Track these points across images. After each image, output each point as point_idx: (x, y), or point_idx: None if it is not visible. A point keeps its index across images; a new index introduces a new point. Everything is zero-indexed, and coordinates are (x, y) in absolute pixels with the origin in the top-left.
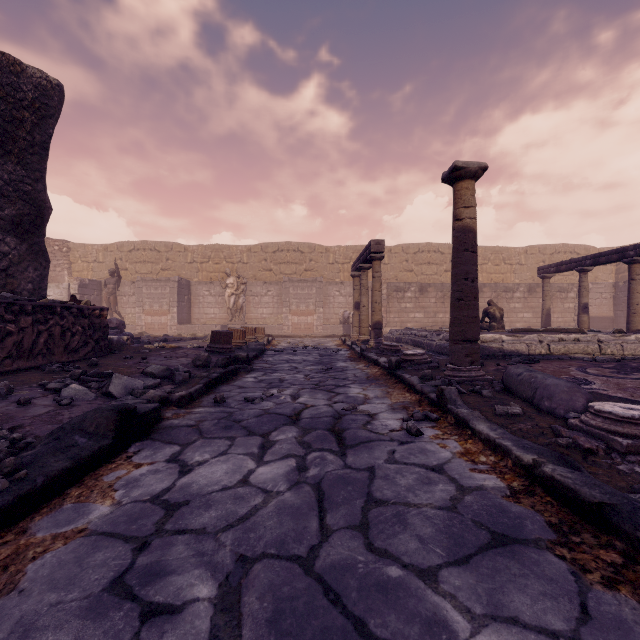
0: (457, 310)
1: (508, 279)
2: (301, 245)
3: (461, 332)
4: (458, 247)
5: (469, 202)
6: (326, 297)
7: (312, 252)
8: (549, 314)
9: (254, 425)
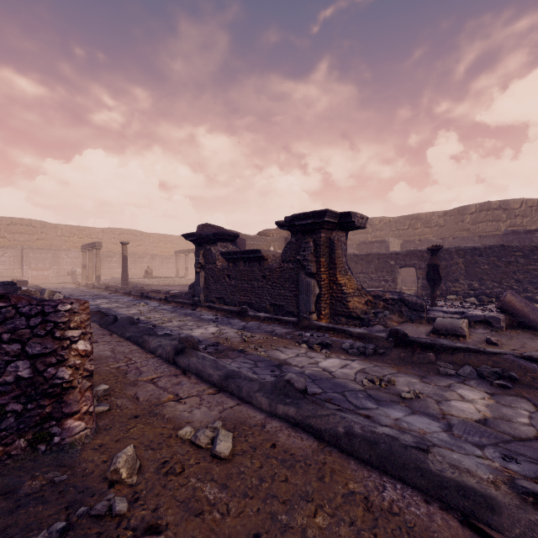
0: (123, 273)
1: (171, 251)
2: (34, 222)
3: (124, 278)
4: (123, 259)
5: (126, 250)
6: (57, 258)
7: (43, 227)
8: (178, 270)
9: (78, 296)
